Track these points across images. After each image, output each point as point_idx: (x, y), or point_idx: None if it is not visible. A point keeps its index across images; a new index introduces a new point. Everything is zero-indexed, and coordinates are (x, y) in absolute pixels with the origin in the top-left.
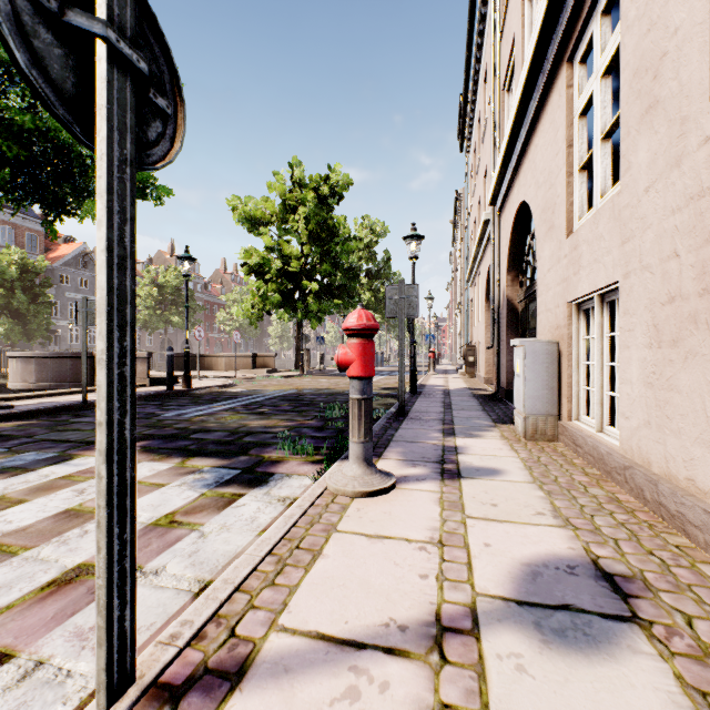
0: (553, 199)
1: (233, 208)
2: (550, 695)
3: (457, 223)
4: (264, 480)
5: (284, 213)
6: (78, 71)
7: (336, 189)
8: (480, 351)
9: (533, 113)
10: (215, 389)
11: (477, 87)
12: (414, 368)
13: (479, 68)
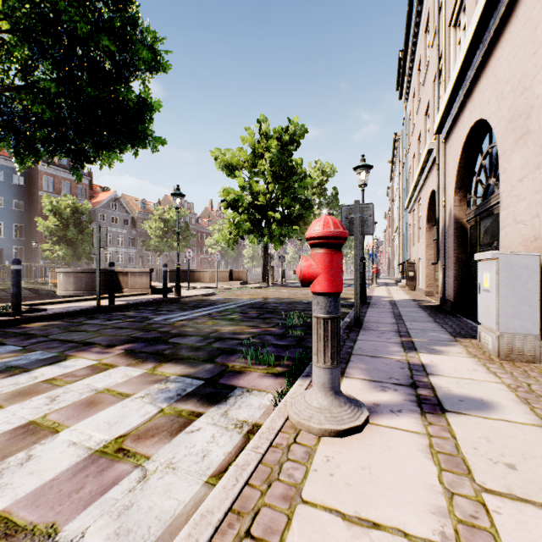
0: (527, 103)
1: (215, 157)
2: None
3: (395, 161)
4: (224, 396)
5: (254, 160)
6: None
7: (295, 137)
8: (421, 267)
9: (497, 23)
10: (199, 297)
11: (417, 38)
12: (363, 282)
13: (420, 20)
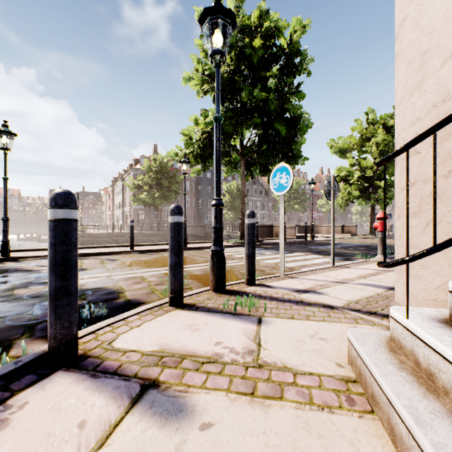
0: None
1: (330, 146)
2: None
3: None
4: (351, 260)
5: (362, 142)
6: (329, 193)
7: None
8: None
9: None
10: (324, 241)
11: None
12: None
13: None
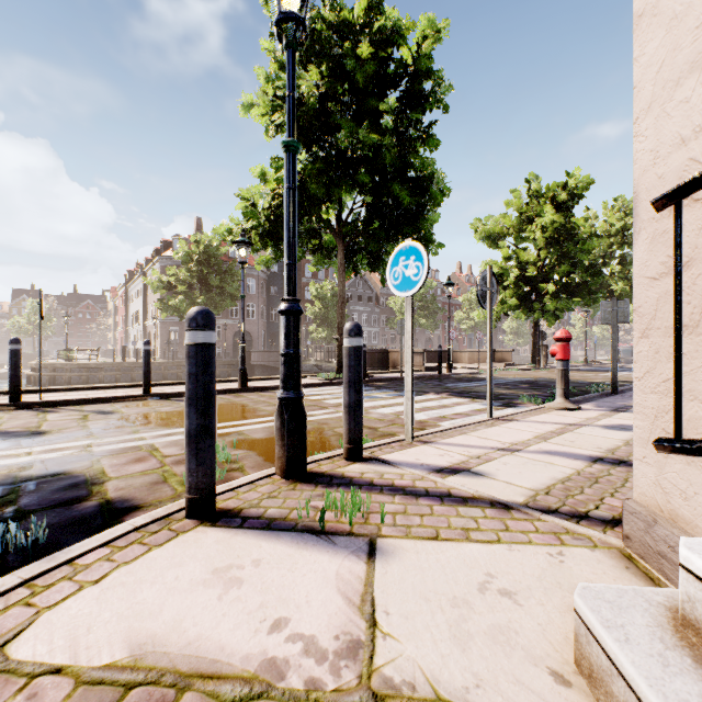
0: None
1: (475, 230)
2: (596, 430)
3: None
4: (514, 407)
5: (520, 224)
6: (484, 297)
7: (575, 191)
8: None
9: None
10: (467, 375)
11: None
12: None
13: None
